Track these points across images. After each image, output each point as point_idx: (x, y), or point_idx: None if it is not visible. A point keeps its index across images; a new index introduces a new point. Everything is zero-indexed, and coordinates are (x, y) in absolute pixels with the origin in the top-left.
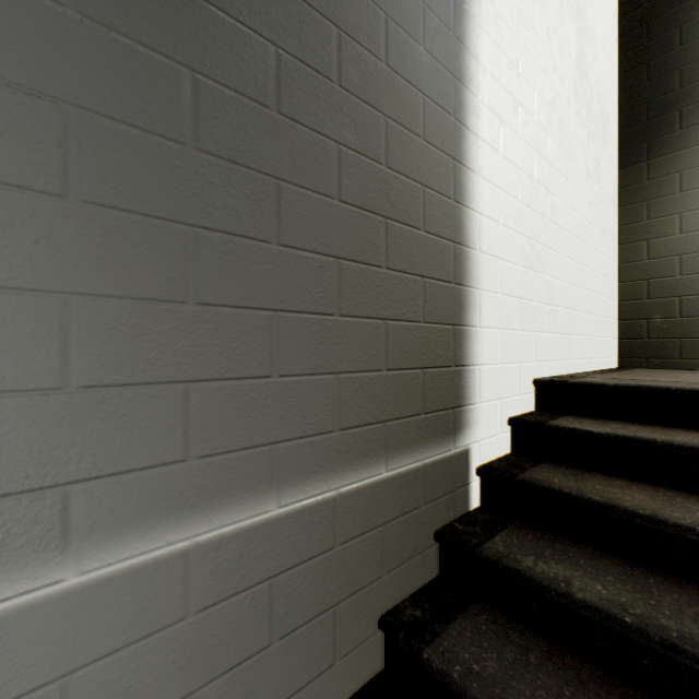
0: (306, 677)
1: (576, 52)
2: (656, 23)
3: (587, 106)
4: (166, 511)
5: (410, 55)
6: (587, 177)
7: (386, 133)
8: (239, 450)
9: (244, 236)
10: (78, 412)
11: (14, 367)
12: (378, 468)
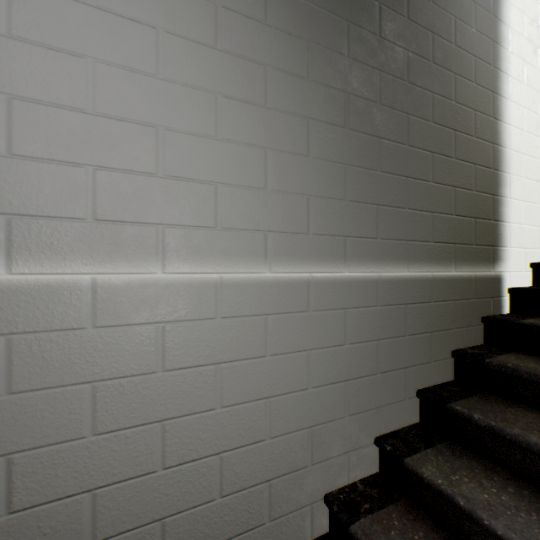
0: (418, 361)
1: None
2: None
3: None
4: (371, 258)
5: (467, 36)
6: None
7: (454, 83)
8: (393, 240)
9: (395, 142)
10: (347, 210)
11: (333, 190)
12: (450, 268)
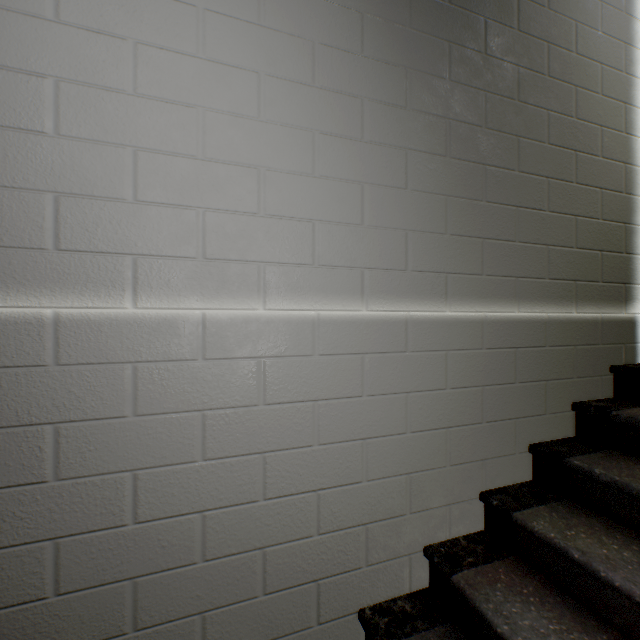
0: (531, 412)
1: None
2: None
3: None
4: (475, 296)
5: (591, 41)
6: None
7: (575, 97)
8: (501, 277)
9: (503, 168)
10: (449, 245)
11: (433, 224)
12: (570, 309)
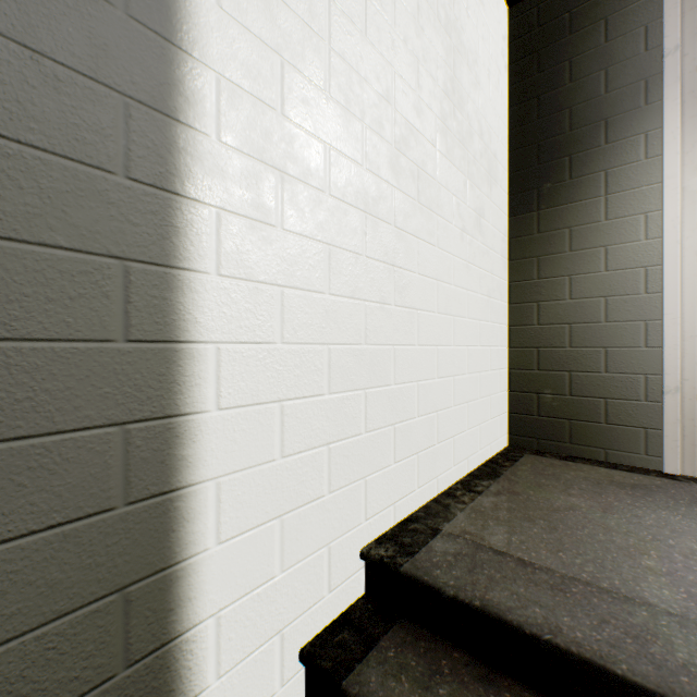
0: None
1: (445, 76)
2: (547, 53)
3: (463, 144)
4: None
5: None
6: (463, 233)
7: None
8: None
9: None
10: None
11: None
12: None
